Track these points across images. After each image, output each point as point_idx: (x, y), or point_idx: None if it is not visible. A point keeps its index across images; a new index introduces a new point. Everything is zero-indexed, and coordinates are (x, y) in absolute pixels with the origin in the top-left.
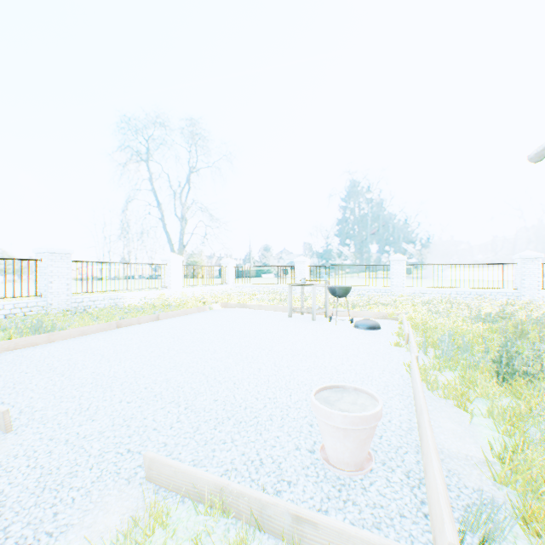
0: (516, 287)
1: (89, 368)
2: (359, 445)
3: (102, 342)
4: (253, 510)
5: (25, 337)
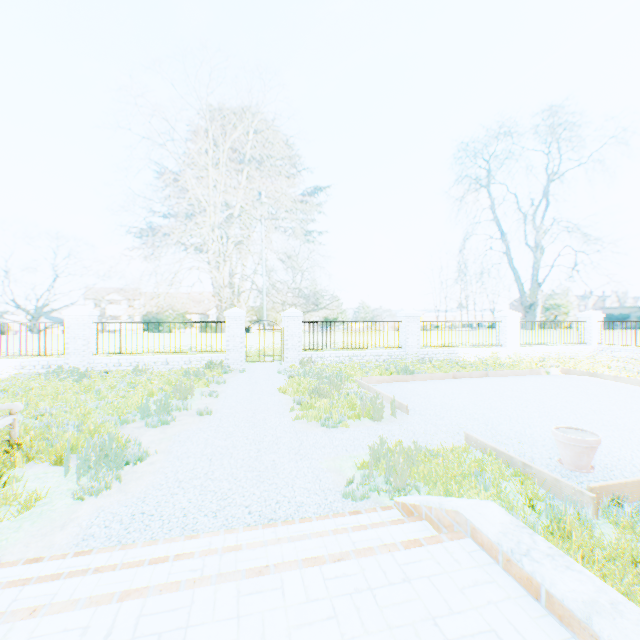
0: None
1: (437, 398)
2: (575, 455)
3: (443, 386)
4: (507, 459)
5: (401, 375)
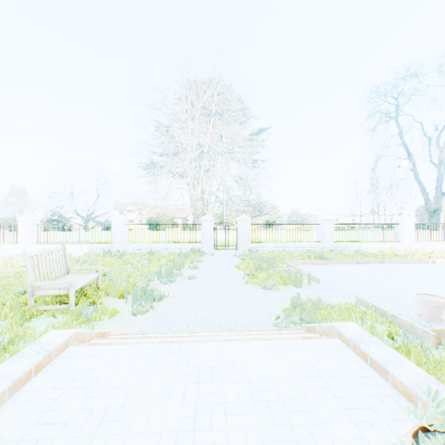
0: None
1: (341, 275)
2: (428, 311)
3: (347, 268)
4: (381, 312)
5: (317, 260)
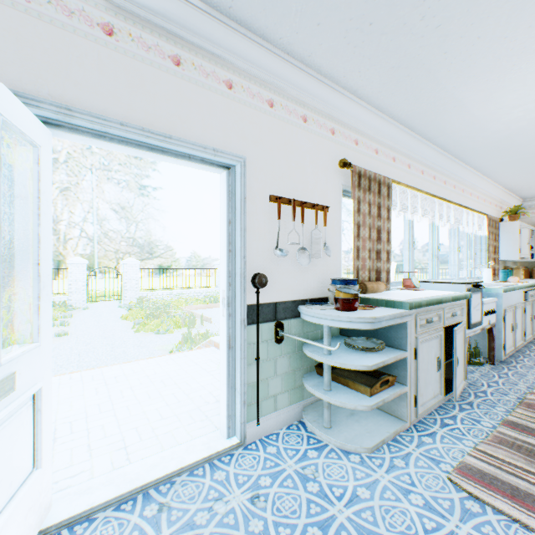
0: None
1: None
2: None
3: None
4: None
5: (213, 303)
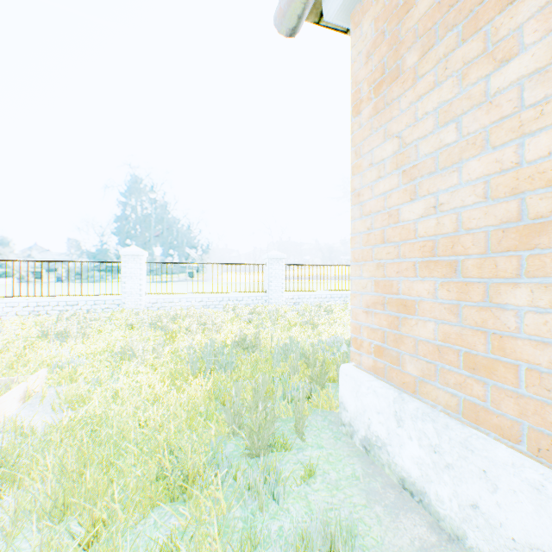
0: (266, 290)
1: None
2: None
3: None
4: None
5: None
